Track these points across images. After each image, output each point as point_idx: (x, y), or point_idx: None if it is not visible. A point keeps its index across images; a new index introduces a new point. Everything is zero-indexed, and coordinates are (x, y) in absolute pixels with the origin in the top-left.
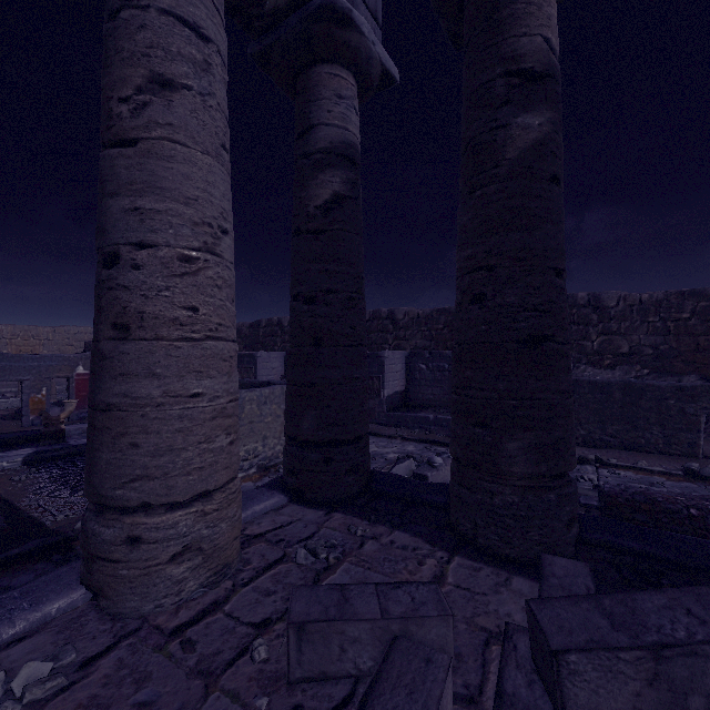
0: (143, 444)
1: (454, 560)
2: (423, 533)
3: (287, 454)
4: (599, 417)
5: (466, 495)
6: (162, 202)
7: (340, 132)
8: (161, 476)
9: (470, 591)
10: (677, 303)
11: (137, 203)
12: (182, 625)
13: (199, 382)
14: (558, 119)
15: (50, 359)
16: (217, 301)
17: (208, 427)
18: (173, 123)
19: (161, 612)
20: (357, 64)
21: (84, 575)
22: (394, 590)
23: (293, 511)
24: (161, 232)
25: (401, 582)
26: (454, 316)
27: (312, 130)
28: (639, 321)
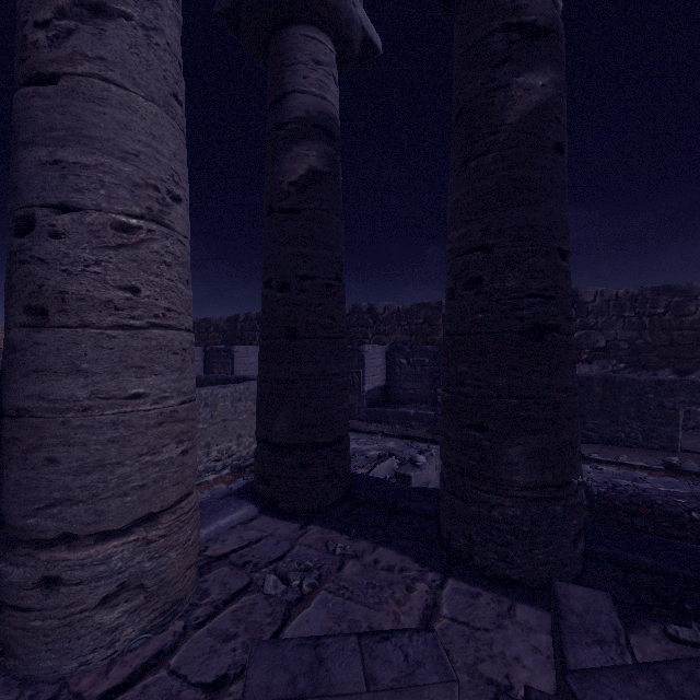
0: (63, 459)
1: (447, 584)
2: (410, 548)
3: (258, 458)
4: (580, 412)
5: (460, 506)
6: (91, 154)
7: (317, 101)
8: (87, 499)
9: (470, 626)
10: (652, 298)
11: (57, 155)
12: (111, 690)
13: (139, 379)
14: (562, 81)
15: None
16: (166, 281)
17: (151, 435)
18: (106, 57)
19: (87, 672)
20: (336, 28)
21: None
22: (382, 644)
23: (263, 525)
24: (89, 192)
25: (389, 631)
26: (434, 311)
27: (286, 97)
28: (615, 316)
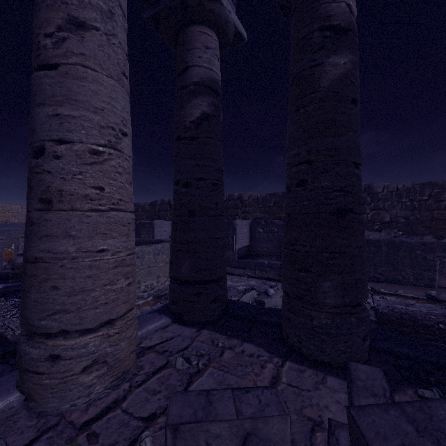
0: (62, 287)
1: (286, 364)
2: (264, 344)
3: (171, 289)
4: (373, 262)
5: (293, 318)
6: (76, 110)
7: (207, 71)
8: (75, 310)
9: (298, 388)
10: (420, 190)
11: (57, 111)
12: (90, 420)
13: (104, 241)
14: (356, 60)
15: (17, 226)
16: (119, 183)
17: (111, 274)
18: (85, 53)
19: (75, 410)
20: (219, 26)
21: (18, 383)
22: (245, 394)
23: (175, 329)
24: (75, 132)
25: (250, 387)
26: (280, 198)
27: (188, 69)
28: (396, 201)
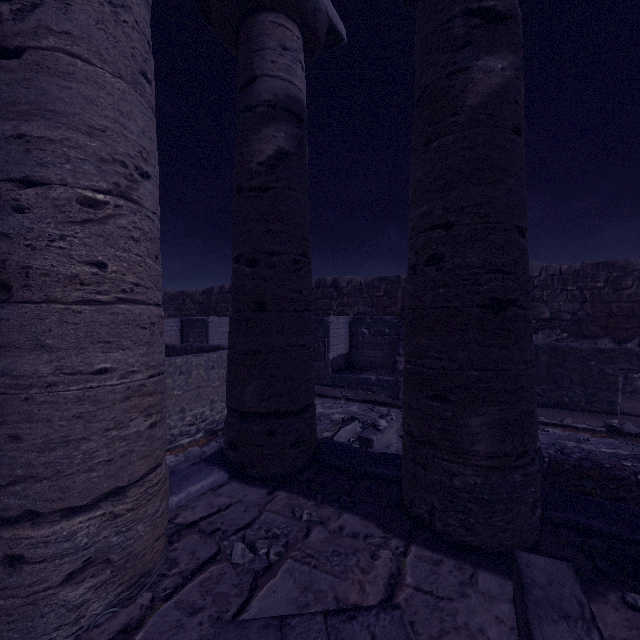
0: (27, 436)
1: (411, 551)
2: (374, 514)
3: (228, 426)
4: None
5: (422, 474)
6: (55, 129)
7: (284, 85)
8: (52, 475)
9: (434, 596)
10: (592, 273)
11: (21, 129)
12: None
13: (106, 354)
14: (520, 65)
15: None
16: (133, 256)
17: (118, 410)
18: (71, 32)
19: None
20: (303, 15)
21: None
22: (348, 623)
23: (233, 491)
24: (54, 166)
25: (356, 609)
26: (393, 284)
27: (255, 81)
28: (559, 289)
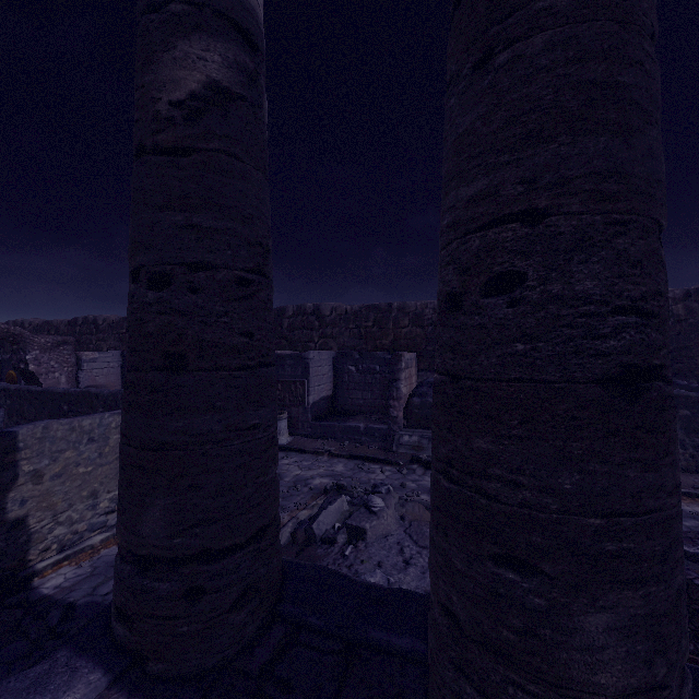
0: None
1: None
2: None
3: (116, 578)
4: None
5: None
6: None
7: None
8: None
9: None
10: None
11: None
12: None
13: None
14: None
15: None
16: None
17: None
18: None
19: None
20: None
21: None
22: None
23: None
24: None
25: None
26: (384, 313)
27: None
28: None
